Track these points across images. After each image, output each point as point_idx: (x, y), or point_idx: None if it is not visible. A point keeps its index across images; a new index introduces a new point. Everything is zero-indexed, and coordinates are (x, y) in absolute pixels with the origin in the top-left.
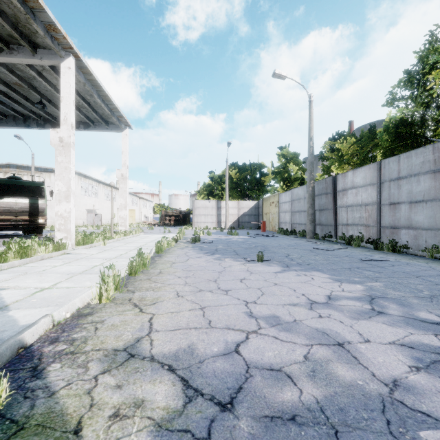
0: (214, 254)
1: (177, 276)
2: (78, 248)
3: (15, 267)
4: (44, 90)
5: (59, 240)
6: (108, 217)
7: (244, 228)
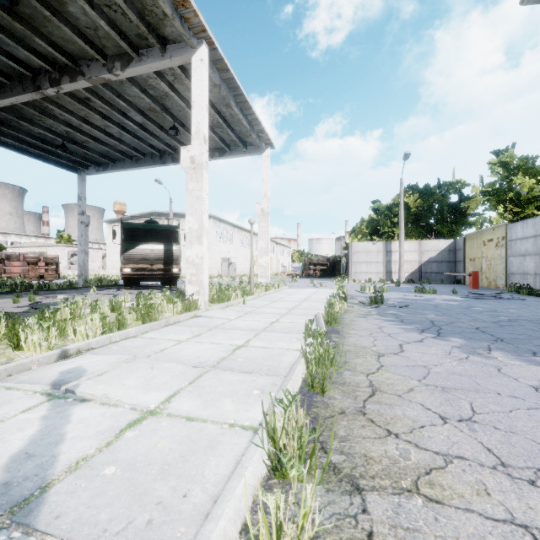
0: (445, 336)
1: (431, 409)
2: (212, 308)
3: (130, 337)
4: (177, 111)
5: (190, 296)
6: (243, 266)
7: (429, 282)
